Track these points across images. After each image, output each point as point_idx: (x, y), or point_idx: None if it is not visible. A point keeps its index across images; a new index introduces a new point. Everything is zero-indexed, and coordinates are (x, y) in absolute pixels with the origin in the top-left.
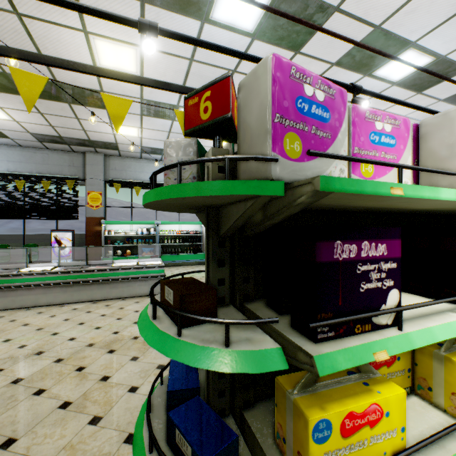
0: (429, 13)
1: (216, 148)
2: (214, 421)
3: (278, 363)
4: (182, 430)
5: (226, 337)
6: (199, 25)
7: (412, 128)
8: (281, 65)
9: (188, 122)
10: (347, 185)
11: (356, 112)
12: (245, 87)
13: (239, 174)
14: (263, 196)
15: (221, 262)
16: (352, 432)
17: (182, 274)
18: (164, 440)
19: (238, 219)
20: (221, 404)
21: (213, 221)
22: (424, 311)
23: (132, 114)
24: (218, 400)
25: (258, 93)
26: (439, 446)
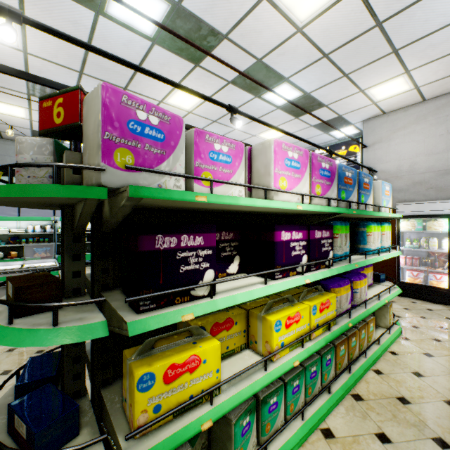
0: (294, 59)
1: (71, 151)
2: (59, 399)
3: (100, 333)
4: (21, 414)
5: (54, 318)
6: (94, 15)
7: (248, 150)
8: (111, 93)
9: (43, 122)
10: (156, 193)
11: (197, 135)
12: (87, 104)
13: (83, 178)
14: (90, 198)
15: (77, 256)
16: (174, 378)
17: (48, 271)
18: (6, 431)
19: (81, 217)
20: (76, 386)
21: (67, 218)
22: (242, 285)
23: (16, 91)
24: (73, 383)
25: (93, 112)
26: (248, 378)
